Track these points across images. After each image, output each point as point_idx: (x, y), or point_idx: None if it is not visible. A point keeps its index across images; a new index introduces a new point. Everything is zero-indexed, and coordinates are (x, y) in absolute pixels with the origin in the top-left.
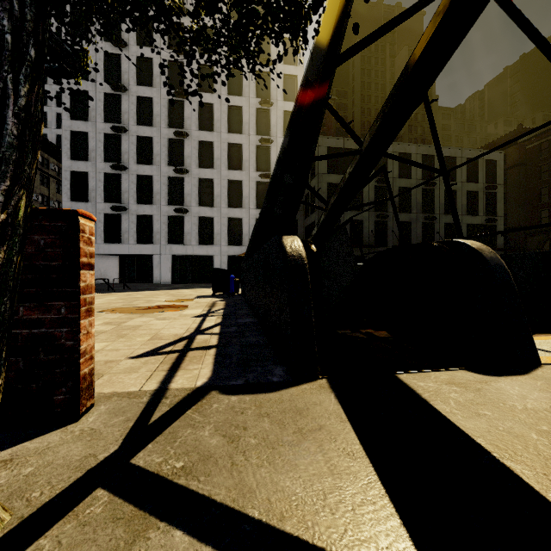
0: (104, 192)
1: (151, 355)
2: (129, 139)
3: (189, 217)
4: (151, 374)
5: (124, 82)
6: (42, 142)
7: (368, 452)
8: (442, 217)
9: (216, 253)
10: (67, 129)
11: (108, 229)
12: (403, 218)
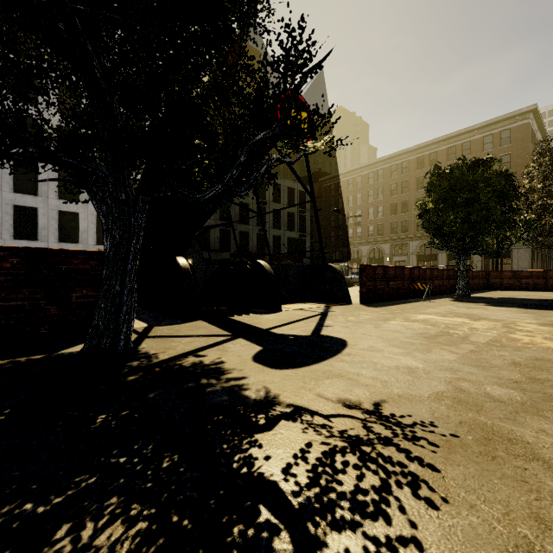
0: None
1: None
2: None
3: None
4: None
5: None
6: None
7: (219, 328)
8: (272, 230)
9: None
10: None
11: None
12: (243, 228)
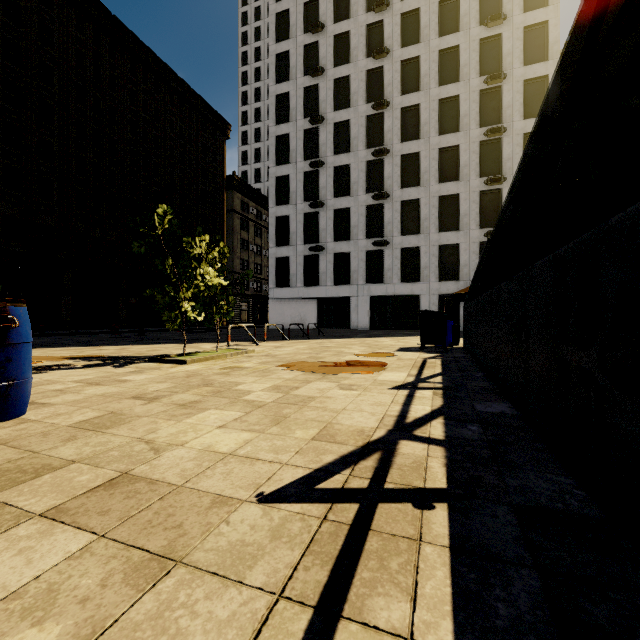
0: (303, 233)
1: (299, 500)
2: (326, 172)
3: (390, 250)
4: (264, 618)
5: (321, 112)
6: (256, 196)
7: None
8: None
9: (423, 292)
10: (273, 176)
11: (306, 272)
12: None
